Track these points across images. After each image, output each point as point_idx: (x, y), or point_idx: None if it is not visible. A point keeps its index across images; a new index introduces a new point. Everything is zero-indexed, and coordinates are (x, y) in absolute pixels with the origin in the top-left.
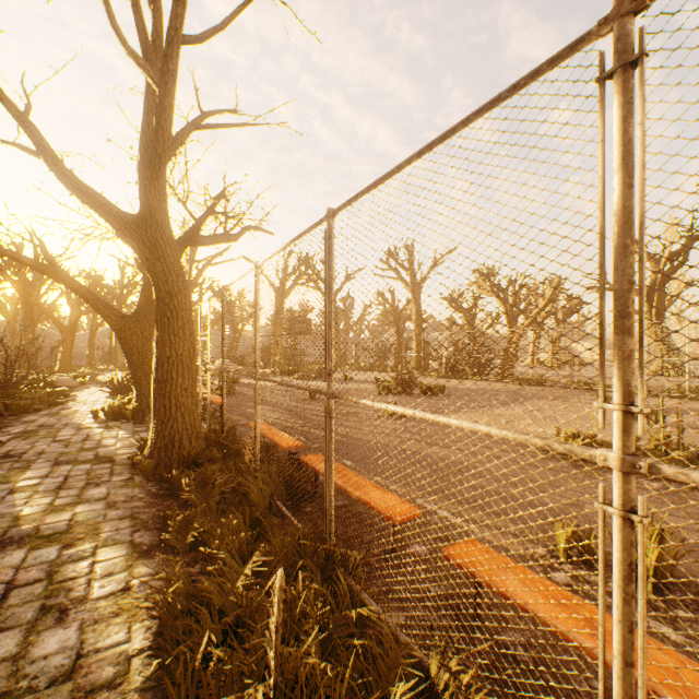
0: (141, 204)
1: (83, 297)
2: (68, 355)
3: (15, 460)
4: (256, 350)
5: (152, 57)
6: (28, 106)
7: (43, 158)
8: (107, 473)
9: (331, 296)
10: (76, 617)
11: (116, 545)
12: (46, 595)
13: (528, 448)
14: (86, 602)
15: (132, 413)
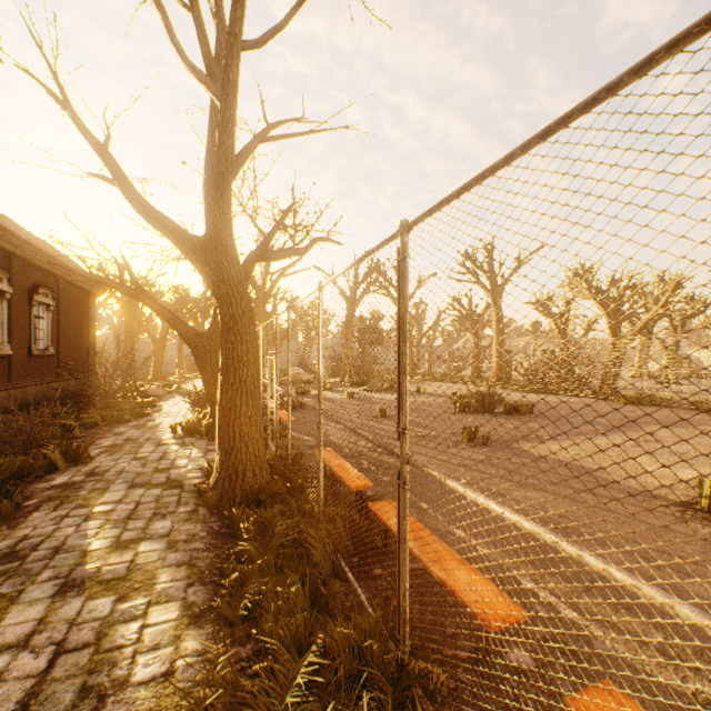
0: (206, 226)
1: (163, 317)
2: (159, 364)
3: (98, 479)
4: (319, 380)
5: (215, 71)
6: (108, 137)
7: (118, 187)
8: (174, 501)
9: (405, 333)
10: (112, 710)
11: (168, 603)
12: (89, 669)
13: (654, 499)
14: (126, 687)
15: (206, 429)
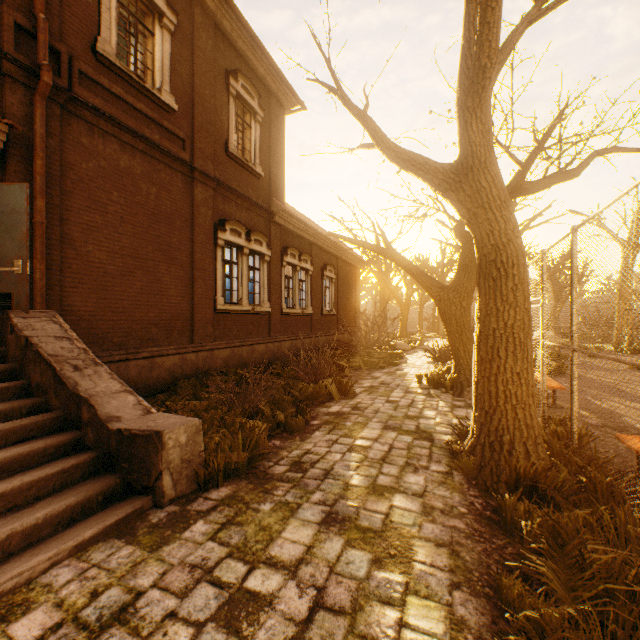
0: (459, 147)
1: (409, 273)
2: (404, 324)
3: (359, 413)
4: None
5: None
6: (366, 105)
7: (374, 143)
8: (425, 455)
9: None
10: None
11: (428, 601)
12: None
13: None
14: None
15: (450, 383)
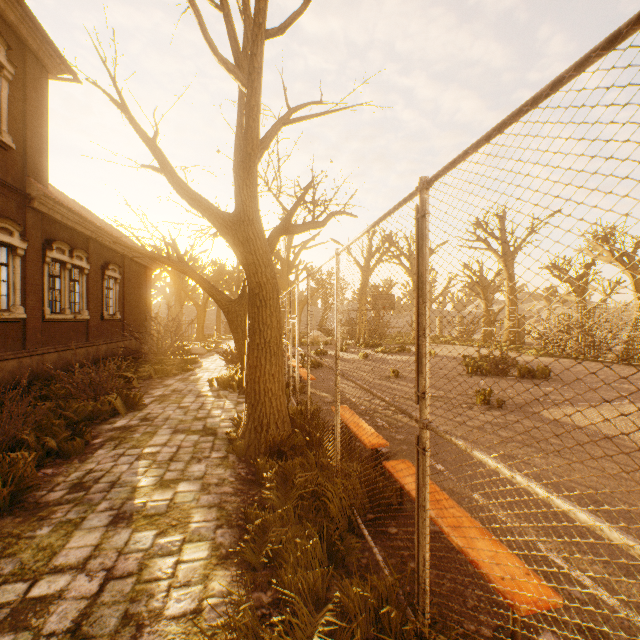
0: (236, 203)
1: (202, 286)
2: (201, 327)
3: (149, 424)
4: (336, 342)
5: (242, 63)
6: (156, 133)
7: (164, 174)
8: (209, 447)
9: (424, 294)
10: None
11: (199, 542)
12: (131, 597)
13: None
14: (160, 619)
15: (237, 384)
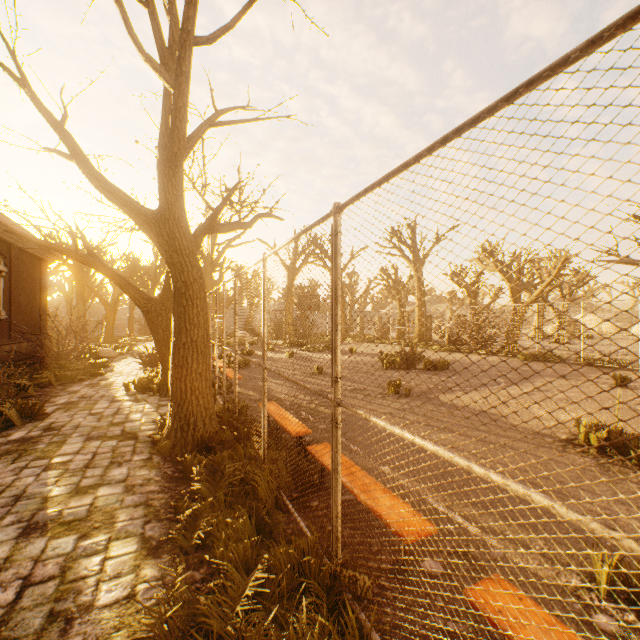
0: (160, 200)
1: (116, 283)
2: (111, 328)
3: (55, 433)
4: (263, 340)
5: (168, 61)
6: (65, 116)
7: (76, 162)
8: (130, 451)
9: (337, 297)
10: (80, 630)
11: (127, 538)
12: (56, 598)
13: (543, 437)
14: (91, 610)
15: (158, 386)
